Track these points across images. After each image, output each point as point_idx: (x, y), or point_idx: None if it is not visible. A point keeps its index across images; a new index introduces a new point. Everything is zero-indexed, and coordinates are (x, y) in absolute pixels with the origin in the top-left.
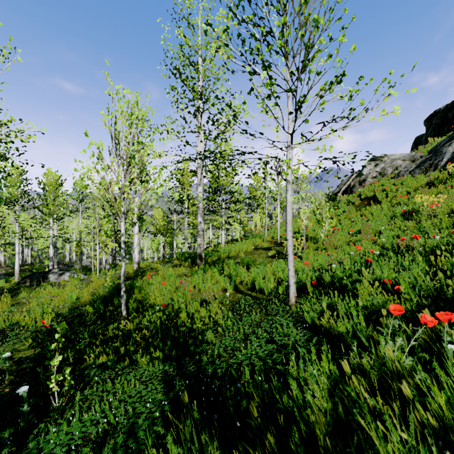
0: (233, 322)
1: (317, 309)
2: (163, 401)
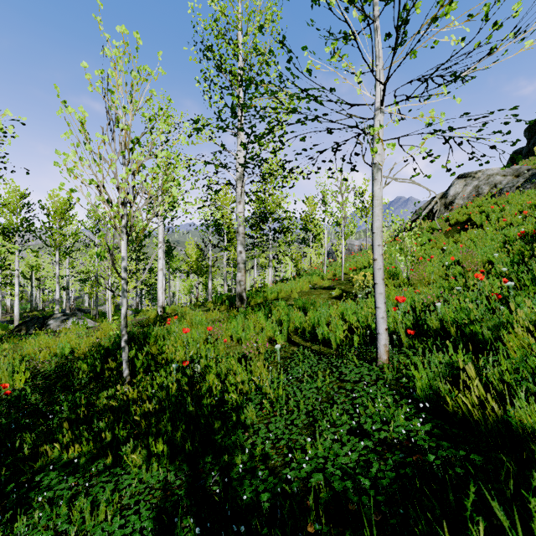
0: (287, 390)
1: (433, 373)
2: None
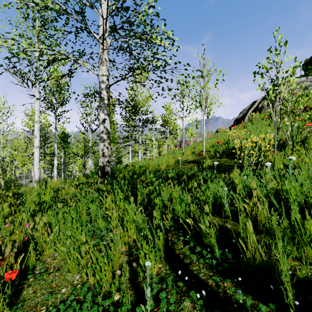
0: None
1: None
2: None
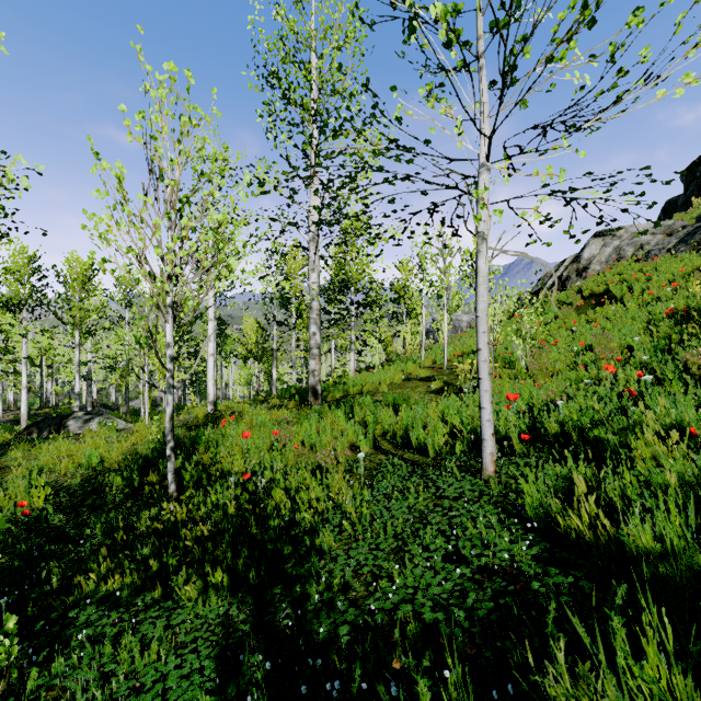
0: (372, 509)
1: (546, 488)
2: None
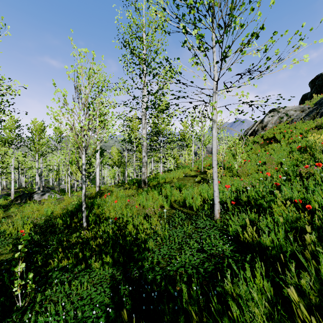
0: (169, 233)
1: (238, 224)
2: (108, 308)
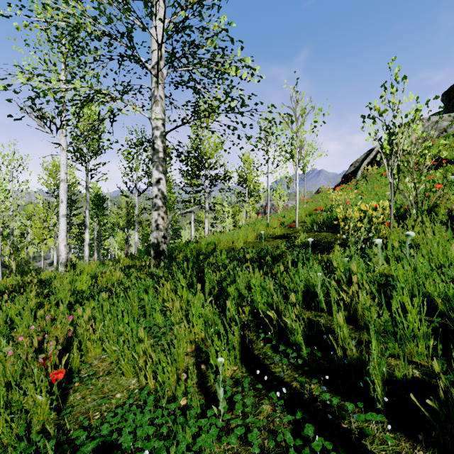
0: None
1: None
2: None
